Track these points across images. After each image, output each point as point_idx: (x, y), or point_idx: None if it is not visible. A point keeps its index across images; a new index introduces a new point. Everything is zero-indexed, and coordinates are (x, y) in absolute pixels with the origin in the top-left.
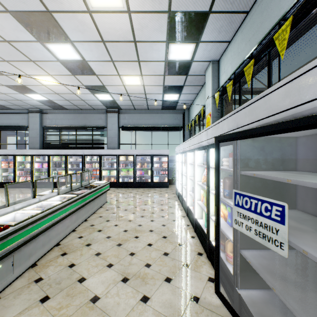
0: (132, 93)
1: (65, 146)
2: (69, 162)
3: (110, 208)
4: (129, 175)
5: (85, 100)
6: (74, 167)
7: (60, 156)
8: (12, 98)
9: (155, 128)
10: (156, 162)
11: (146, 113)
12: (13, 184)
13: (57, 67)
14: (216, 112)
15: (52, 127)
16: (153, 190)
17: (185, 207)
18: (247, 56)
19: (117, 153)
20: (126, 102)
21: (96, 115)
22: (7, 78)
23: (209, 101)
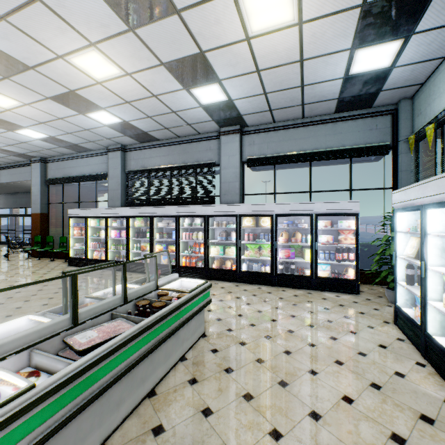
0: (267, 68)
1: (154, 202)
2: (157, 228)
3: (204, 370)
4: (260, 258)
5: (178, 111)
6: (164, 238)
7: (143, 218)
8: (77, 127)
9: (320, 156)
10: (323, 230)
11: (298, 126)
12: (85, 262)
13: (90, 5)
14: None
15: (137, 172)
16: (320, 299)
17: None
18: None
19: (236, 211)
20: (255, 103)
21: (201, 144)
22: (39, 76)
23: None
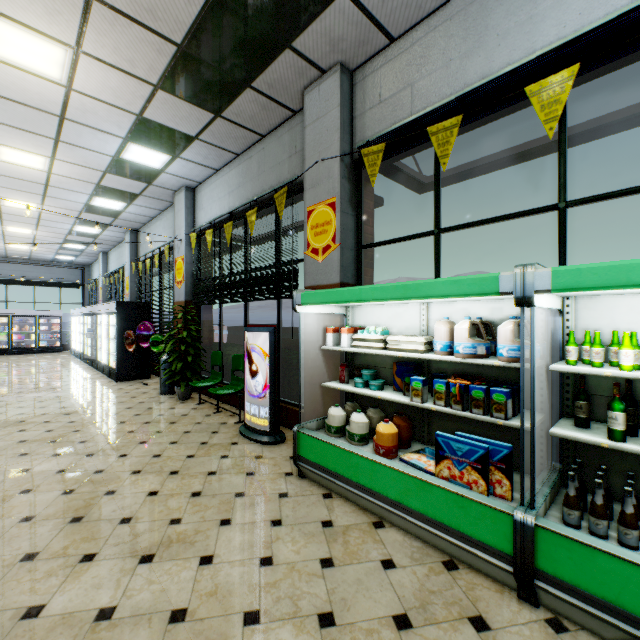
0: (12, 250)
1: None
2: None
3: None
4: (0, 340)
5: None
6: None
7: None
8: None
9: (42, 284)
10: (44, 324)
11: (26, 264)
12: None
13: None
14: (106, 288)
15: None
16: (42, 354)
17: (79, 355)
18: (114, 270)
19: None
20: None
21: None
22: None
23: (101, 278)
